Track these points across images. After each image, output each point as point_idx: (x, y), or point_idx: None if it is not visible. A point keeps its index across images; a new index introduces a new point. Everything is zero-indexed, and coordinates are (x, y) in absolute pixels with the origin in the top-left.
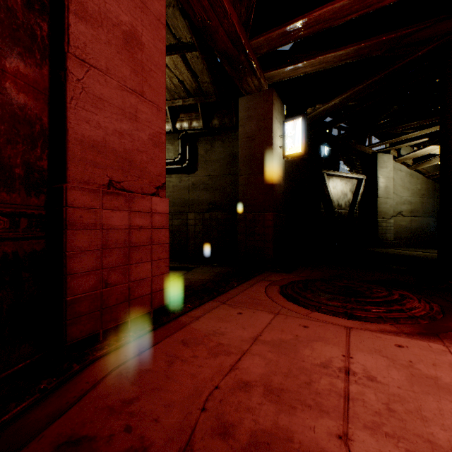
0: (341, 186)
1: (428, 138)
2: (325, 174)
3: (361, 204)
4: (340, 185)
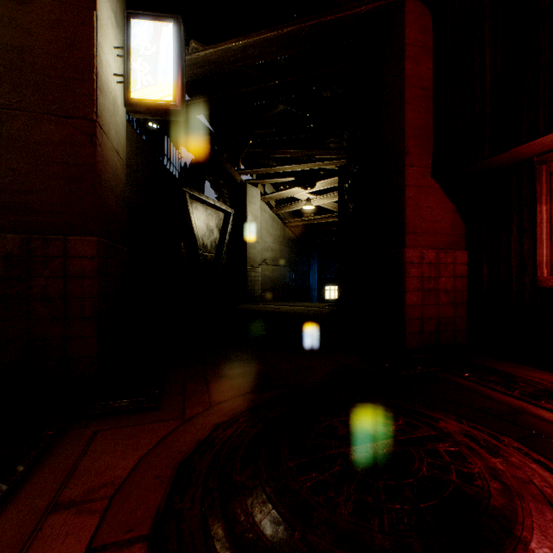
0: (207, 219)
1: (295, 177)
2: (188, 195)
3: (229, 247)
4: (205, 216)
